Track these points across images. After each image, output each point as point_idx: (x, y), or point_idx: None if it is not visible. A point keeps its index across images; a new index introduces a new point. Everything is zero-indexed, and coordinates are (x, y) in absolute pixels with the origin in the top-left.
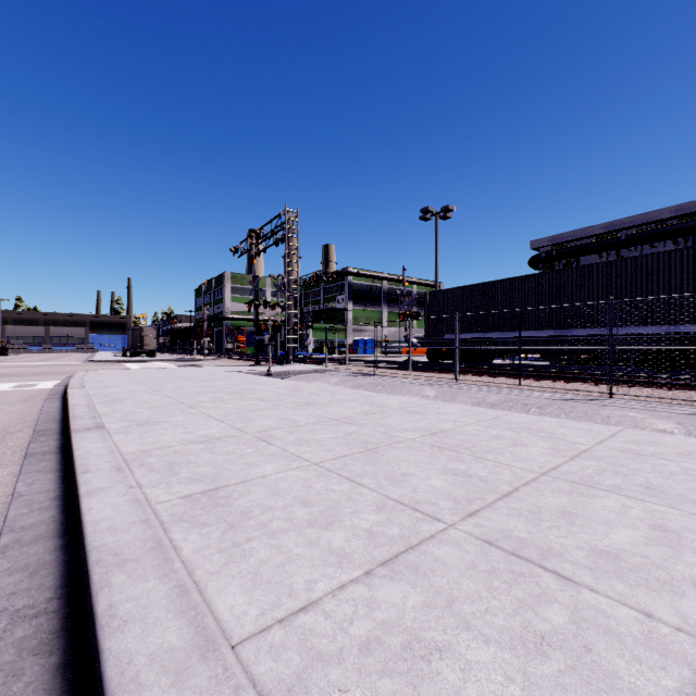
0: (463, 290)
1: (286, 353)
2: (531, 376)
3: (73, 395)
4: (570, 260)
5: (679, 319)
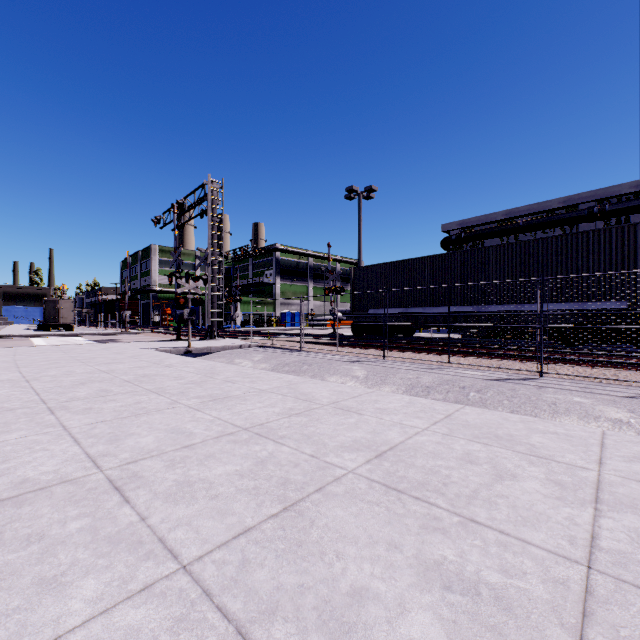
0: (387, 267)
1: (210, 328)
2: (457, 353)
3: None
4: (476, 242)
5: (585, 296)
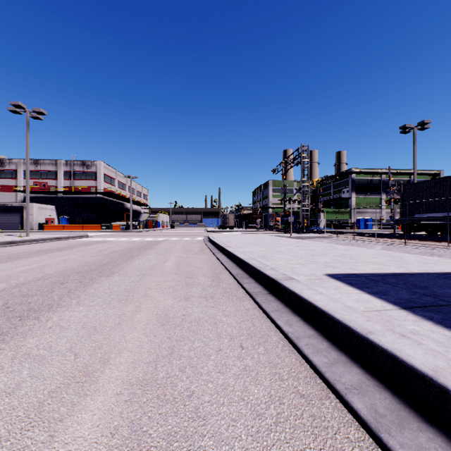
0: (430, 183)
1: (301, 227)
2: None
3: (215, 240)
4: None
5: None
